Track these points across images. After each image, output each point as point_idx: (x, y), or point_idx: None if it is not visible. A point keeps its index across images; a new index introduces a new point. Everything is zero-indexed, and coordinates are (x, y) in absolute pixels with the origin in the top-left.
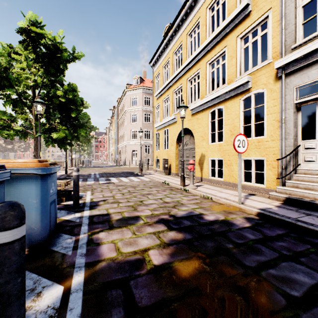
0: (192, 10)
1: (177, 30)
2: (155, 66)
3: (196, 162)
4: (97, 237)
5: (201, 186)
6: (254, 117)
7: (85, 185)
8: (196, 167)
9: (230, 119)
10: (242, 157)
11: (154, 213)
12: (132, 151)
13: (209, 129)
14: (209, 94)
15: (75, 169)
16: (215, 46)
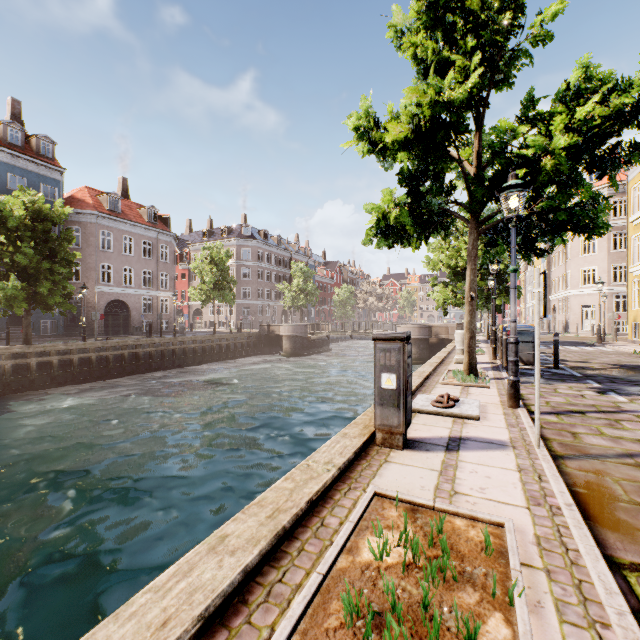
0: None
1: None
2: (631, 172)
3: None
4: (562, 362)
5: None
6: None
7: None
8: None
9: None
10: None
11: (603, 362)
12: (582, 308)
13: None
14: None
15: None
16: None
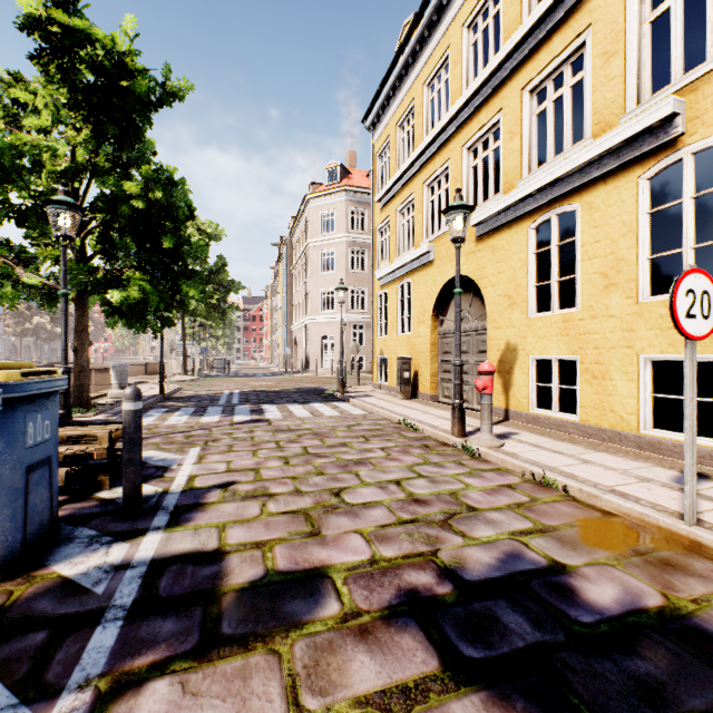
0: None
1: (436, 20)
2: (378, 128)
3: None
4: None
5: (513, 438)
6: (692, 227)
7: (193, 427)
8: None
9: (602, 239)
10: (646, 353)
11: (379, 558)
12: (322, 340)
13: (530, 274)
14: (533, 174)
15: (128, 391)
16: (550, 37)
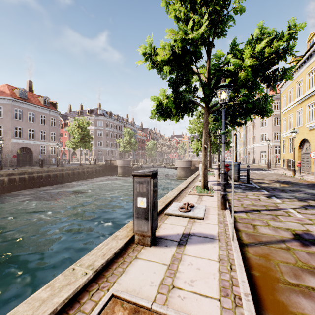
0: (308, 59)
1: (298, 69)
2: (282, 89)
3: (311, 162)
4: (251, 180)
5: (307, 176)
6: None
7: None
8: (311, 165)
9: None
10: None
11: (270, 179)
12: (261, 152)
13: None
14: None
15: None
16: None
